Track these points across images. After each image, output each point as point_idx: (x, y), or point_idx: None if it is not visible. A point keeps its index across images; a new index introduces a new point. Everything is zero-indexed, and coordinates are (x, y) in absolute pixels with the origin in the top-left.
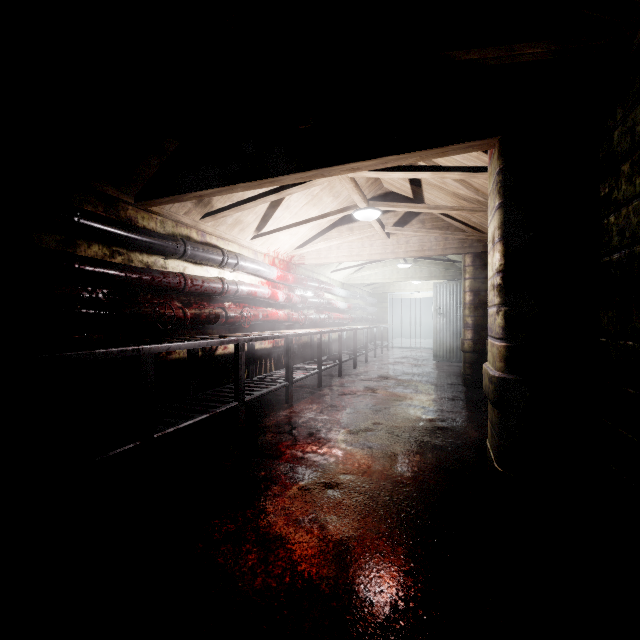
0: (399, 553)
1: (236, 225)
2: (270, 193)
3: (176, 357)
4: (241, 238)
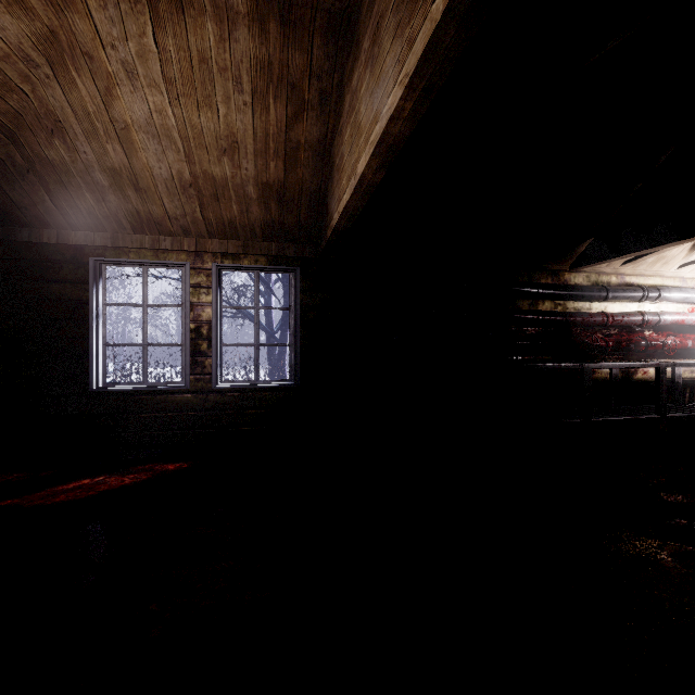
0: None
1: (657, 261)
2: None
3: (598, 376)
4: (664, 270)
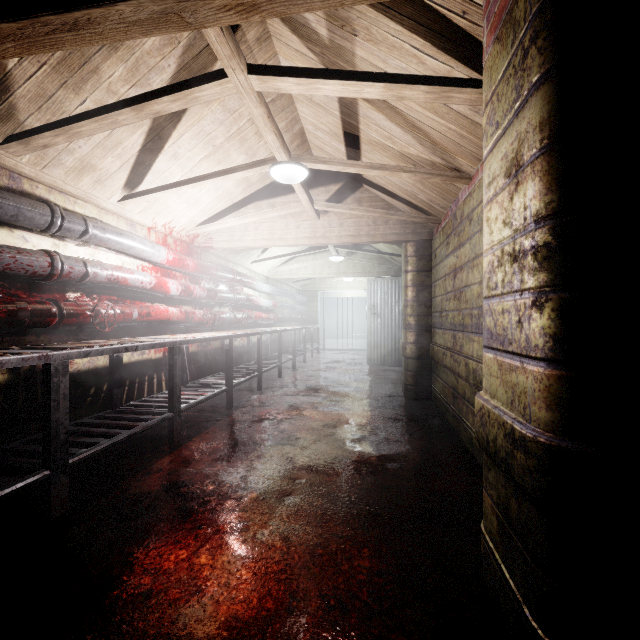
0: None
1: (85, 171)
2: (121, 105)
3: None
4: (100, 196)
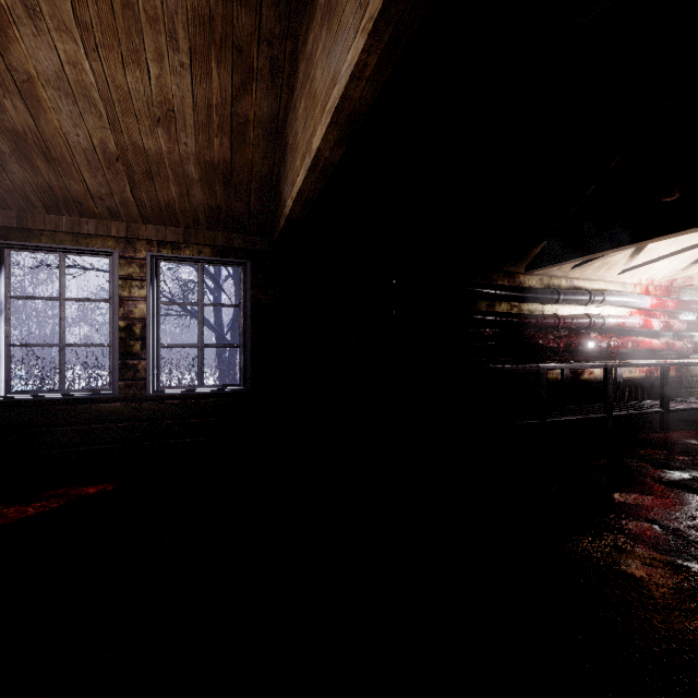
0: None
1: (602, 266)
2: None
3: (550, 377)
4: (607, 275)
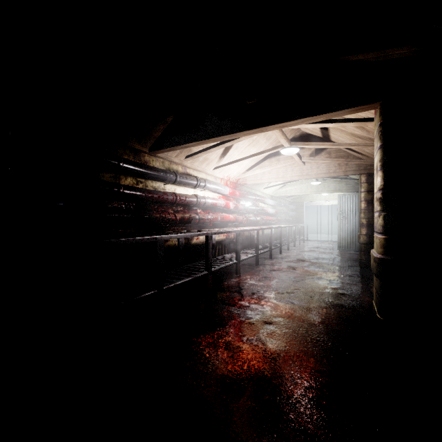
0: (312, 361)
1: (204, 161)
2: (227, 141)
3: (170, 243)
4: (207, 169)
